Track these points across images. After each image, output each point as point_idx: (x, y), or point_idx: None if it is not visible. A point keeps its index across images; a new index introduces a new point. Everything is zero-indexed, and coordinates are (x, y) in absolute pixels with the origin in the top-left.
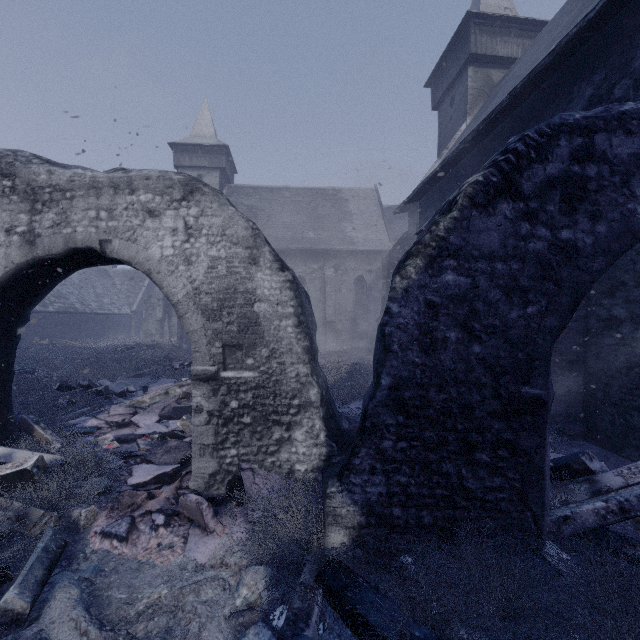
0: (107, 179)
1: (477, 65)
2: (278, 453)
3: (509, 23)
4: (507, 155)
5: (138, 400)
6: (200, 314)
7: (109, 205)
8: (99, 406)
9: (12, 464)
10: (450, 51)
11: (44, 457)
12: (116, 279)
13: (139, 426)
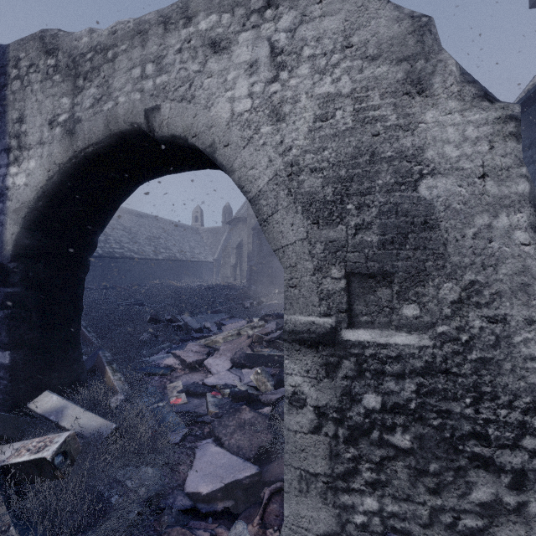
0: (155, 13)
1: None
2: None
3: None
4: None
5: (212, 339)
6: (299, 212)
7: (157, 52)
8: (178, 342)
9: (37, 442)
10: None
11: (93, 421)
12: (203, 235)
13: (211, 372)
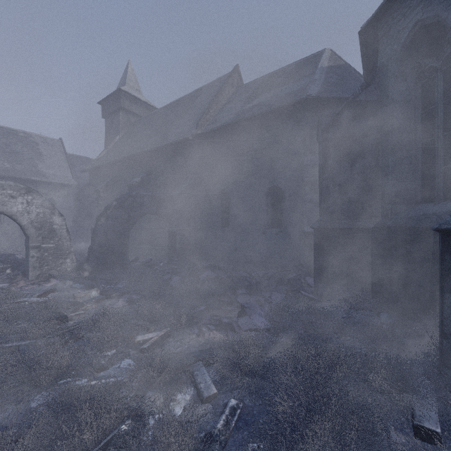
0: None
1: (124, 111)
2: (61, 266)
3: (138, 100)
4: (121, 200)
5: None
6: (34, 228)
7: None
8: None
9: None
10: (112, 96)
11: None
12: None
13: None
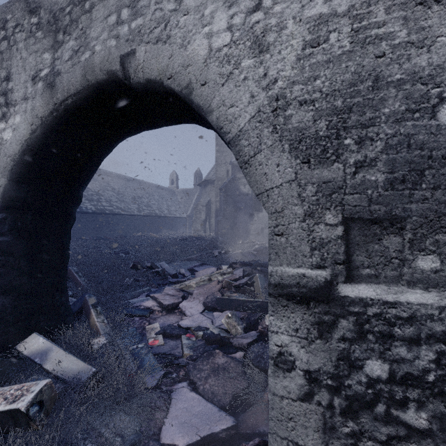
0: None
1: None
2: None
3: None
4: None
5: (186, 284)
6: (286, 151)
7: None
8: (156, 286)
9: (15, 389)
10: None
11: (74, 364)
12: (178, 195)
13: (185, 314)
